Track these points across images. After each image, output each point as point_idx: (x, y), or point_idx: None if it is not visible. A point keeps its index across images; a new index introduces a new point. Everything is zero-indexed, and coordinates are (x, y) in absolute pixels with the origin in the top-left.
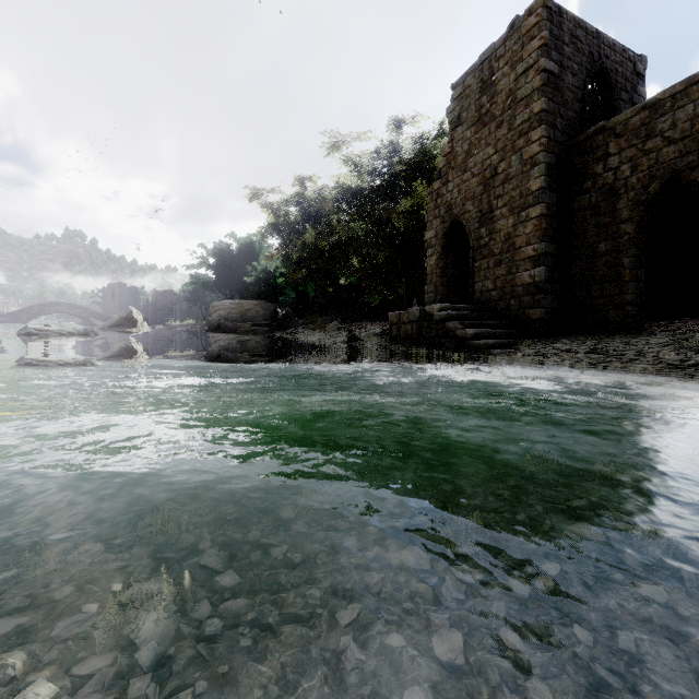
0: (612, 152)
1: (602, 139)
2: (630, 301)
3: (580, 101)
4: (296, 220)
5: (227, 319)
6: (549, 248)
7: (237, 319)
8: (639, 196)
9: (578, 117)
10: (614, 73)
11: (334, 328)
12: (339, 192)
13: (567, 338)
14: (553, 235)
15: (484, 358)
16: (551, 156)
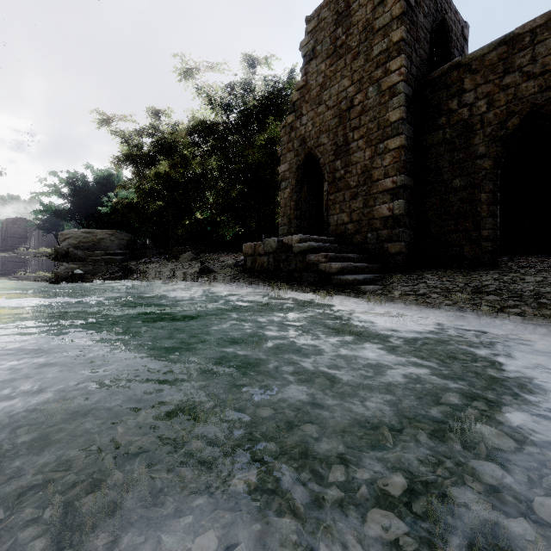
0: (467, 88)
1: (457, 75)
2: (487, 237)
3: (429, 43)
4: (150, 150)
5: (78, 247)
6: (408, 181)
7: (89, 248)
8: (496, 131)
9: (427, 58)
10: (450, 29)
11: (188, 258)
12: (193, 125)
13: (428, 273)
14: (410, 168)
15: (358, 298)
16: (408, 88)
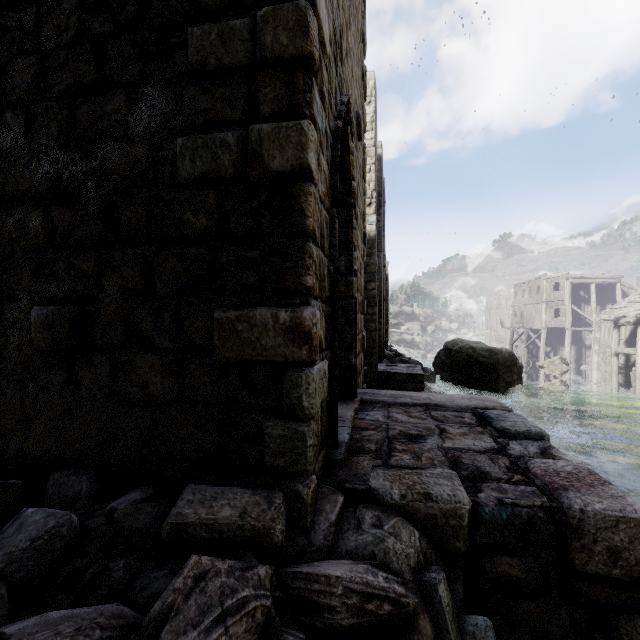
0: None
1: None
2: None
3: None
4: None
5: None
6: None
7: None
8: None
9: None
10: None
11: None
12: None
13: None
14: None
15: None
16: None
